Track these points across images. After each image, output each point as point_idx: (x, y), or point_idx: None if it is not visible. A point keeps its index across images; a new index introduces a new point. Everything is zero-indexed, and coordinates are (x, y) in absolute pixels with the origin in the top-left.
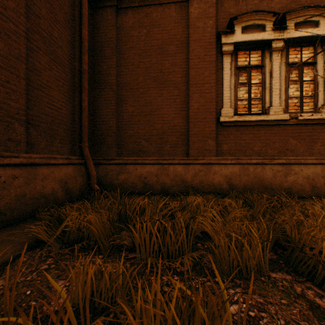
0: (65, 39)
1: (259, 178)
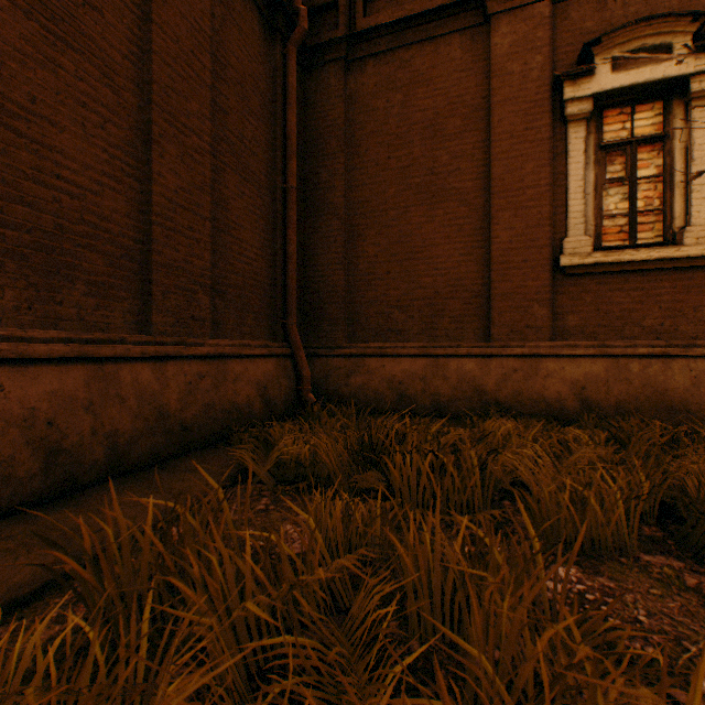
0: (261, 138)
1: (656, 388)
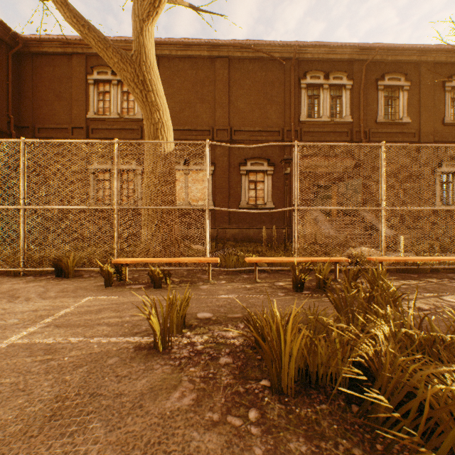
0: None
1: None
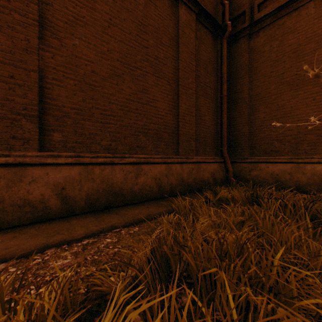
0: (211, 80)
1: None
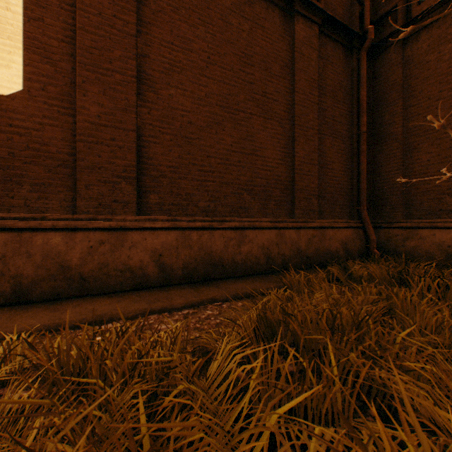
0: (343, 112)
1: None
